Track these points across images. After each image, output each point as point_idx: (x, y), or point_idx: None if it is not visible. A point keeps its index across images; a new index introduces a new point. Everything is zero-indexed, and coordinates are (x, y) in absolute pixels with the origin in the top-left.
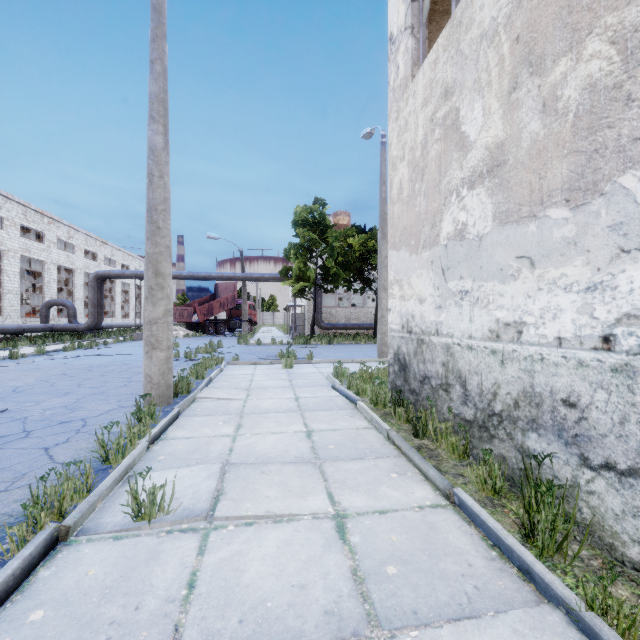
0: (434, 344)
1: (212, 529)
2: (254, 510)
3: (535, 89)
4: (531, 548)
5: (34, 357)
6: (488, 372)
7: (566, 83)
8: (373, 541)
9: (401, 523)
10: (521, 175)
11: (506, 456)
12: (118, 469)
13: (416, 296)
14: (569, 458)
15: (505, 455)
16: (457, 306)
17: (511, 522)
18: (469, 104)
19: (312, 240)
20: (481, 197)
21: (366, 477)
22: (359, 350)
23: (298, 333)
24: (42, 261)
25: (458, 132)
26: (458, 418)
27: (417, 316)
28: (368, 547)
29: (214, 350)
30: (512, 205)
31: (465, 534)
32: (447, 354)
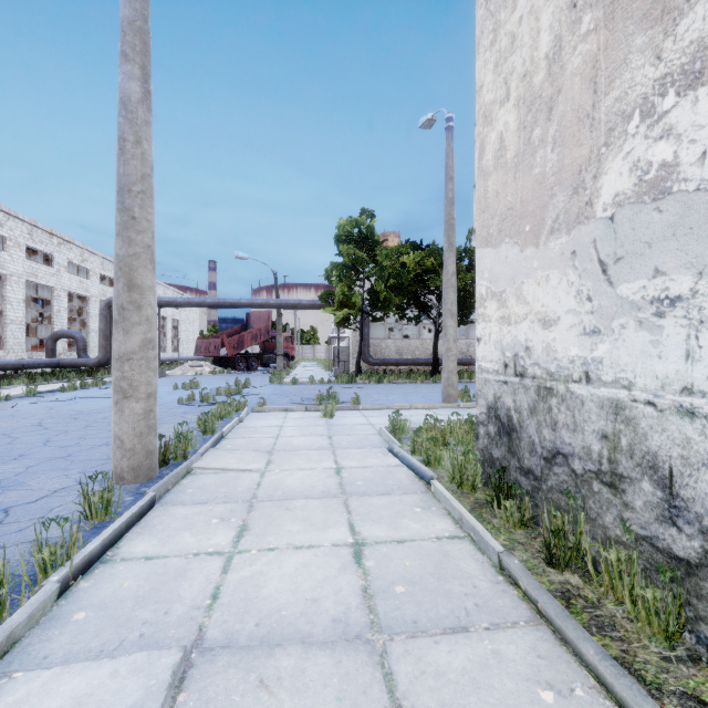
0: (579, 398)
1: None
2: None
3: None
4: None
5: (21, 399)
6: None
7: None
8: None
9: None
10: None
11: None
12: None
13: (535, 315)
14: None
15: None
16: (645, 329)
17: None
18: None
19: (358, 259)
20: None
21: (487, 703)
22: (416, 391)
23: (341, 369)
24: (51, 287)
25: None
26: (648, 546)
27: (537, 349)
28: None
29: (239, 391)
30: None
31: None
32: (615, 419)
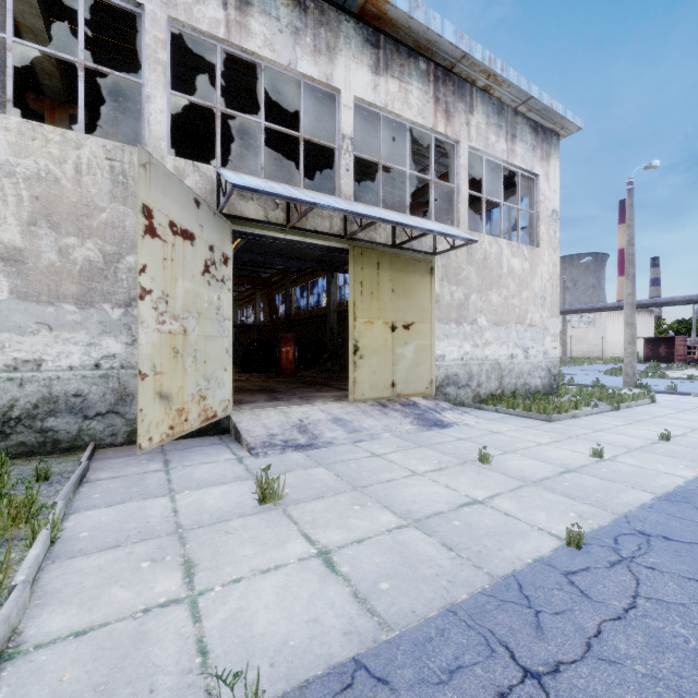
0: None
1: None
2: None
3: None
4: None
5: None
6: None
7: None
8: None
9: None
10: None
11: None
12: None
13: None
14: None
15: None
16: None
17: None
18: None
19: None
20: None
21: None
22: None
23: None
24: None
25: None
26: None
27: None
28: None
29: None
30: None
31: None
32: None
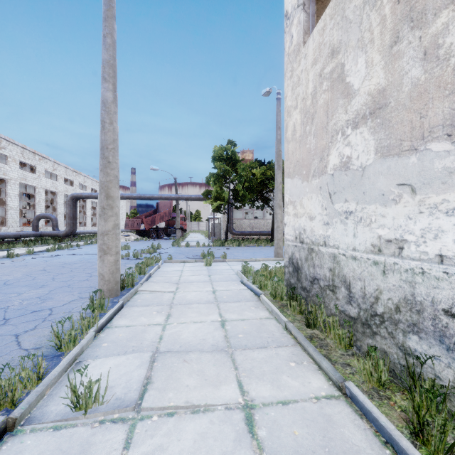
0: (322, 253)
1: (139, 419)
2: (175, 400)
3: (416, 40)
4: (421, 446)
5: (25, 256)
6: (370, 279)
7: (448, 32)
8: (278, 435)
9: (301, 415)
10: (402, 115)
11: (387, 351)
12: (67, 358)
13: (307, 214)
14: (451, 362)
15: (387, 350)
16: (342, 223)
17: (398, 416)
18: (353, 59)
19: (226, 171)
20: (364, 135)
21: (269, 366)
22: (260, 251)
23: (216, 238)
24: (34, 186)
25: (343, 83)
26: (343, 314)
27: (308, 230)
28: (274, 442)
29: (155, 251)
30: (393, 140)
31: (359, 429)
32: (333, 262)
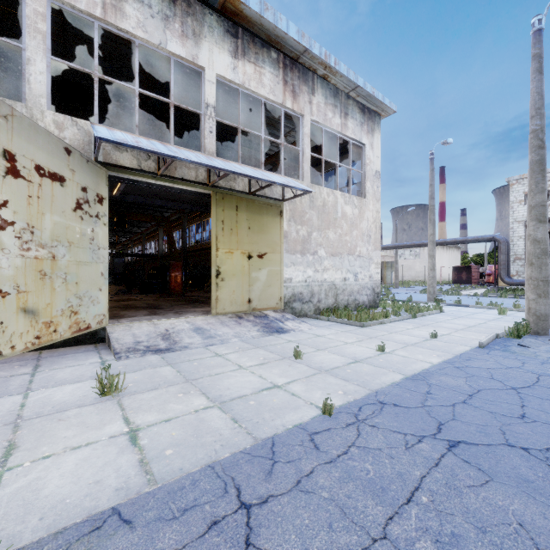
0: None
1: None
2: None
3: None
4: None
5: None
6: None
7: None
8: None
9: None
10: None
11: None
12: None
13: None
14: None
15: None
16: None
17: None
18: None
19: None
20: None
21: None
22: None
23: None
24: None
25: None
26: None
27: None
28: None
29: None
30: None
31: None
32: None
